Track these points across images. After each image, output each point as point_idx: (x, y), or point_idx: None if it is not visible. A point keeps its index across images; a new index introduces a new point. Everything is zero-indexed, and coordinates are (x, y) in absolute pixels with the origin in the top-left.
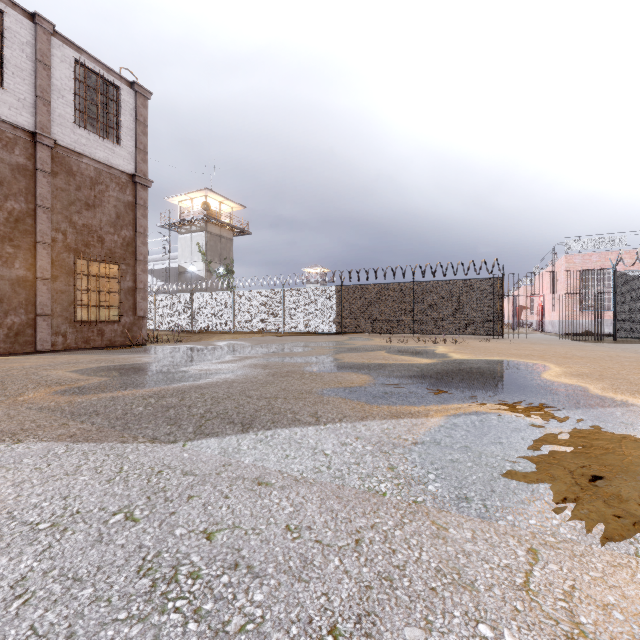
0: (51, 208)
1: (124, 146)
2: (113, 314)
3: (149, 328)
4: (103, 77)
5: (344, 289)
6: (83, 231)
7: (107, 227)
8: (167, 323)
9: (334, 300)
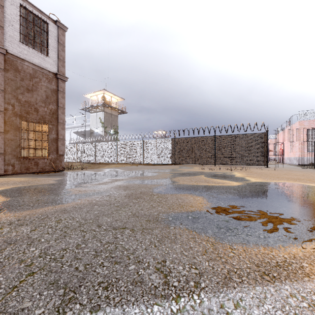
0: (4, 90)
1: (51, 57)
2: (47, 153)
3: (74, 161)
4: (38, 16)
5: (176, 140)
6: (25, 104)
7: (40, 103)
8: (83, 158)
9: (170, 146)
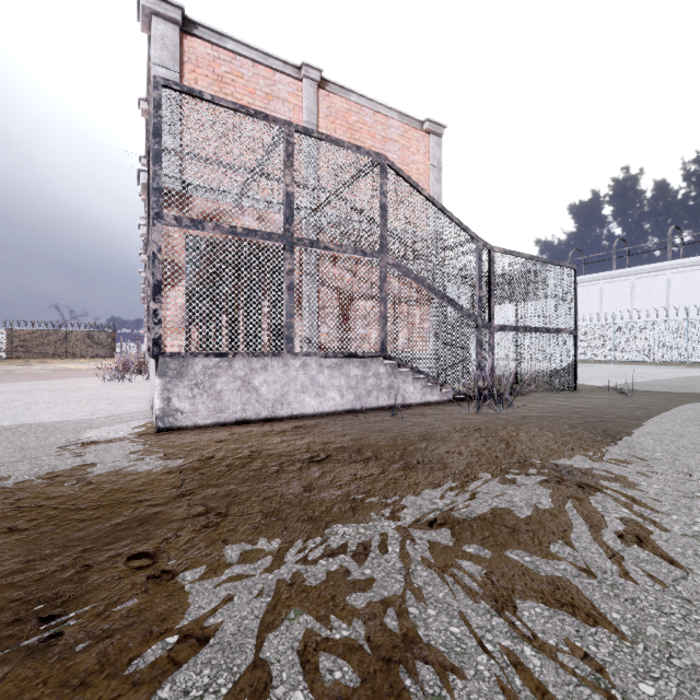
0: None
1: None
2: None
3: None
4: None
5: (14, 331)
6: None
7: None
8: None
9: (5, 338)
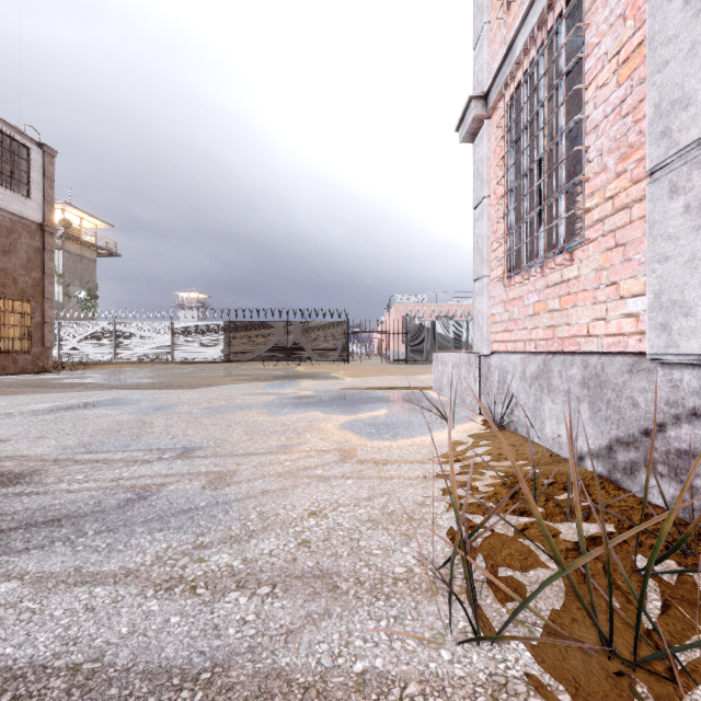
0: None
1: (34, 199)
2: (9, 345)
3: None
4: (17, 140)
5: (231, 324)
6: (1, 274)
7: (20, 270)
8: None
9: (222, 333)
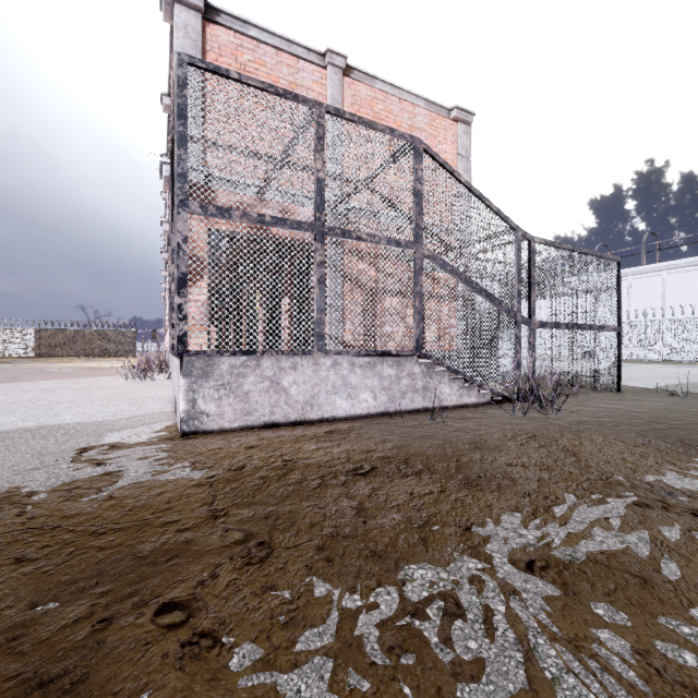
0: None
1: None
2: None
3: None
4: None
5: (42, 331)
6: None
7: None
8: None
9: (33, 337)
